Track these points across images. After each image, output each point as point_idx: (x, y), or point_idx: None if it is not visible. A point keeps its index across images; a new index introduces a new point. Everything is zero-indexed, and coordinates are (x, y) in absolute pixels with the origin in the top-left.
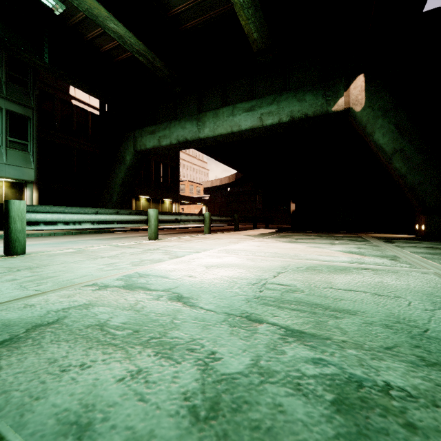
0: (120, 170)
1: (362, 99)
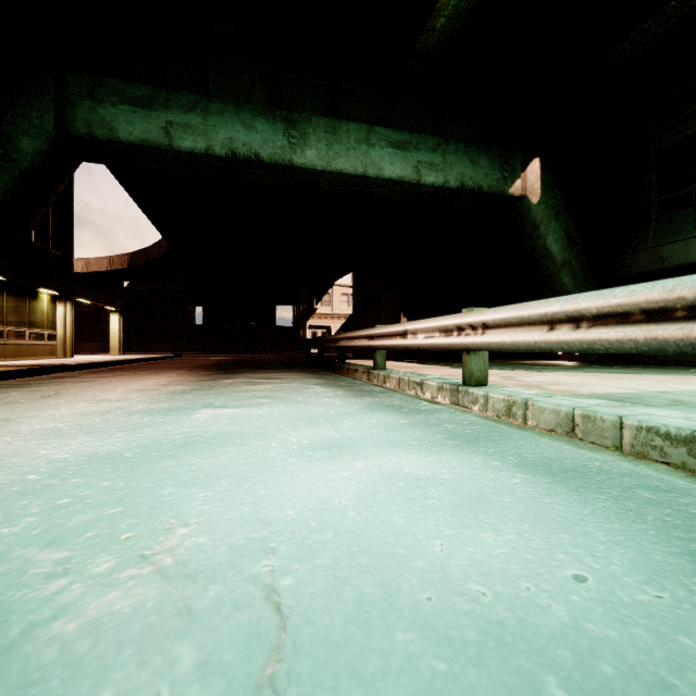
0: None
1: (538, 190)
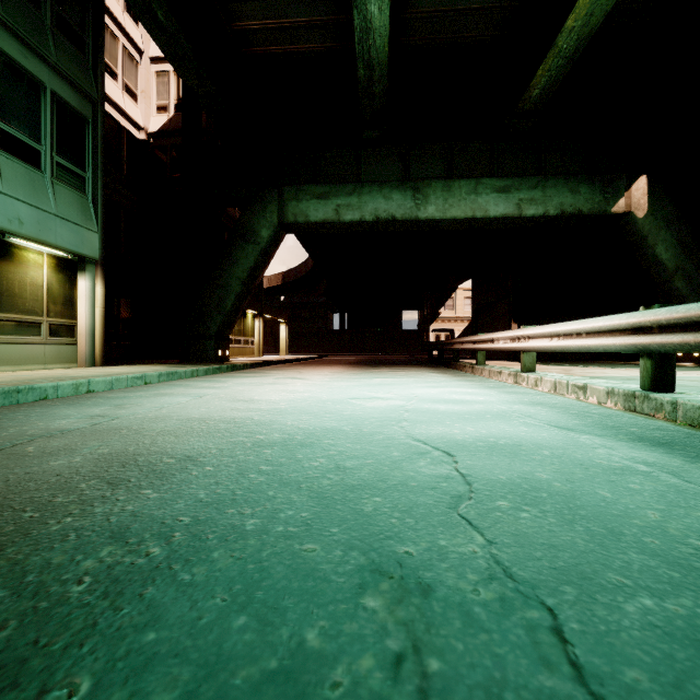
0: (244, 254)
1: (644, 204)
